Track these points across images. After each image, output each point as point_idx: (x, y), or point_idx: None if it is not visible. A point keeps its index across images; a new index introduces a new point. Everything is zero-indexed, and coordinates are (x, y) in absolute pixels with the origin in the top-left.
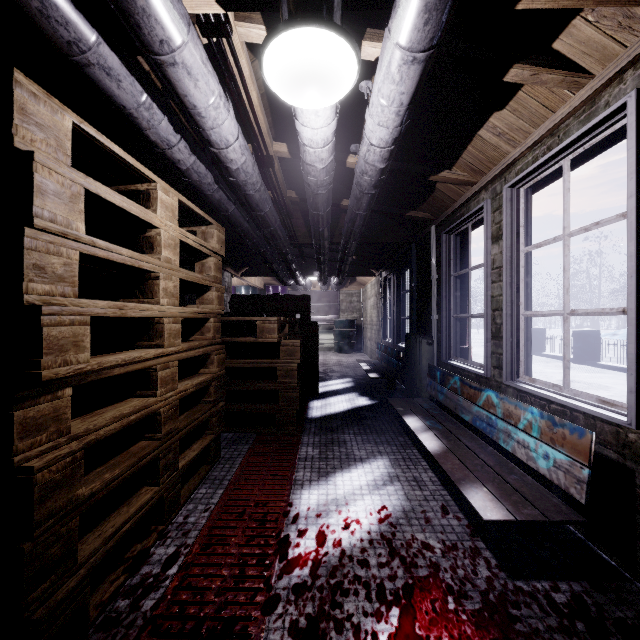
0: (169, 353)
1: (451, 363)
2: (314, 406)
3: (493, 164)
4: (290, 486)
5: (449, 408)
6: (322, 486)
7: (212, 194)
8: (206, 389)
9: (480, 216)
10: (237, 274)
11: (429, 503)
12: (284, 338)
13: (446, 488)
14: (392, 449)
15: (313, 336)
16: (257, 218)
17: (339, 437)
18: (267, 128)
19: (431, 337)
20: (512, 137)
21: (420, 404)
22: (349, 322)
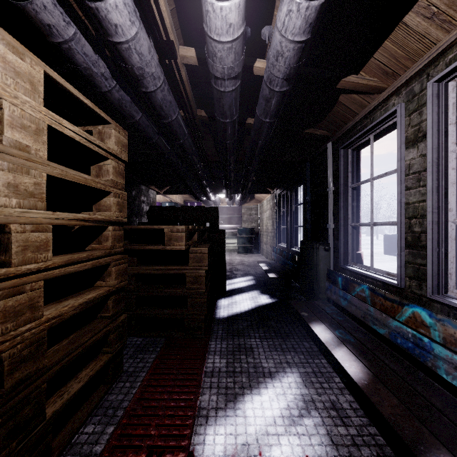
0: (23, 272)
1: (351, 269)
2: (222, 305)
3: (412, 61)
4: (193, 419)
5: (355, 315)
6: (230, 419)
7: (111, 92)
8: (103, 303)
9: (386, 125)
10: (160, 192)
11: (361, 451)
12: (193, 245)
13: (373, 422)
14: (300, 358)
15: (221, 242)
16: (165, 128)
17: (246, 342)
18: (170, 22)
19: (328, 244)
20: (449, 16)
21: (322, 308)
22: (249, 230)
